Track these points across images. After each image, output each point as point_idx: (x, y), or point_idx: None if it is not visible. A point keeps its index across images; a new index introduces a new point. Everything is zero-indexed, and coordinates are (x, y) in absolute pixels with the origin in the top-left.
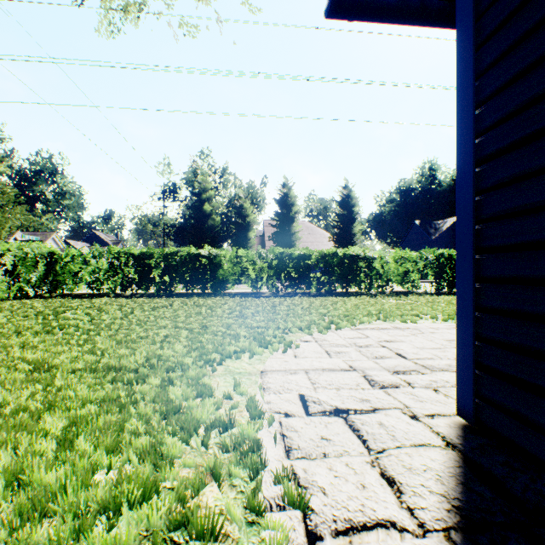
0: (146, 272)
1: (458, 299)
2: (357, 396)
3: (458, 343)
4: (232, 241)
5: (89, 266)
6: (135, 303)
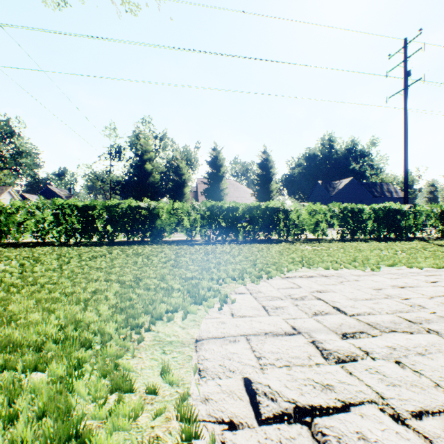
0: (89, 223)
1: None
2: (314, 378)
3: None
4: (170, 195)
5: (34, 216)
6: (75, 252)
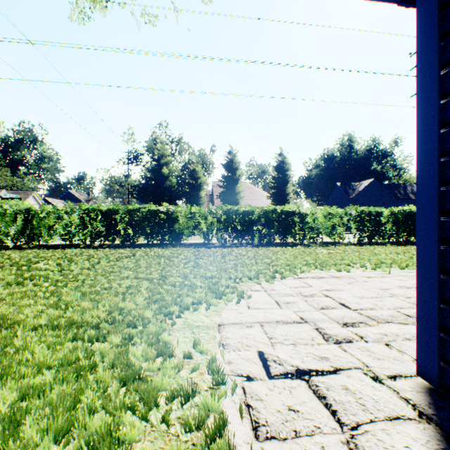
0: (113, 226)
1: (419, 260)
2: (314, 353)
3: (419, 304)
4: (186, 199)
5: (62, 220)
6: (102, 254)
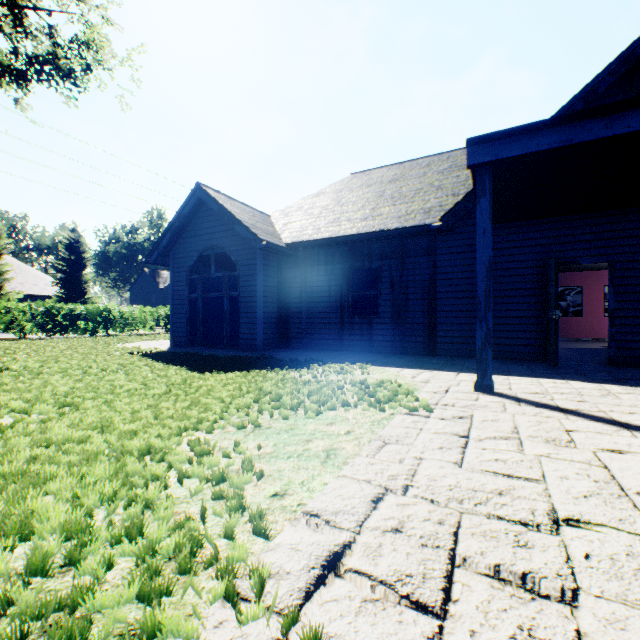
0: None
1: (171, 326)
2: (152, 346)
3: (171, 333)
4: None
5: None
6: None
